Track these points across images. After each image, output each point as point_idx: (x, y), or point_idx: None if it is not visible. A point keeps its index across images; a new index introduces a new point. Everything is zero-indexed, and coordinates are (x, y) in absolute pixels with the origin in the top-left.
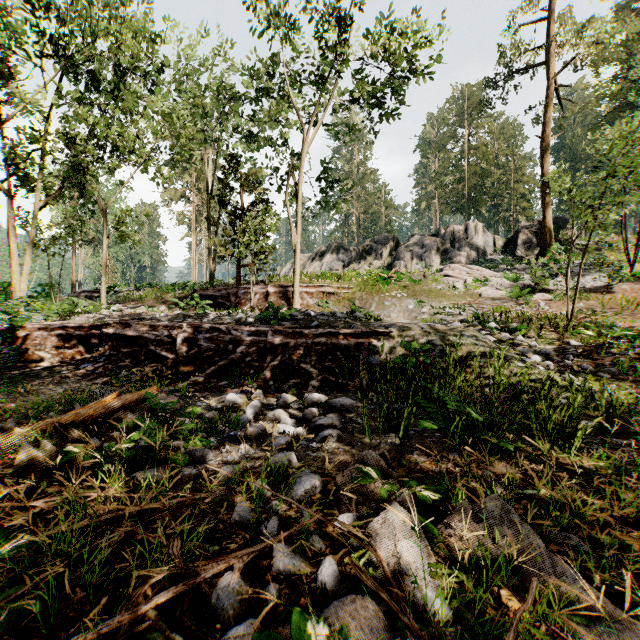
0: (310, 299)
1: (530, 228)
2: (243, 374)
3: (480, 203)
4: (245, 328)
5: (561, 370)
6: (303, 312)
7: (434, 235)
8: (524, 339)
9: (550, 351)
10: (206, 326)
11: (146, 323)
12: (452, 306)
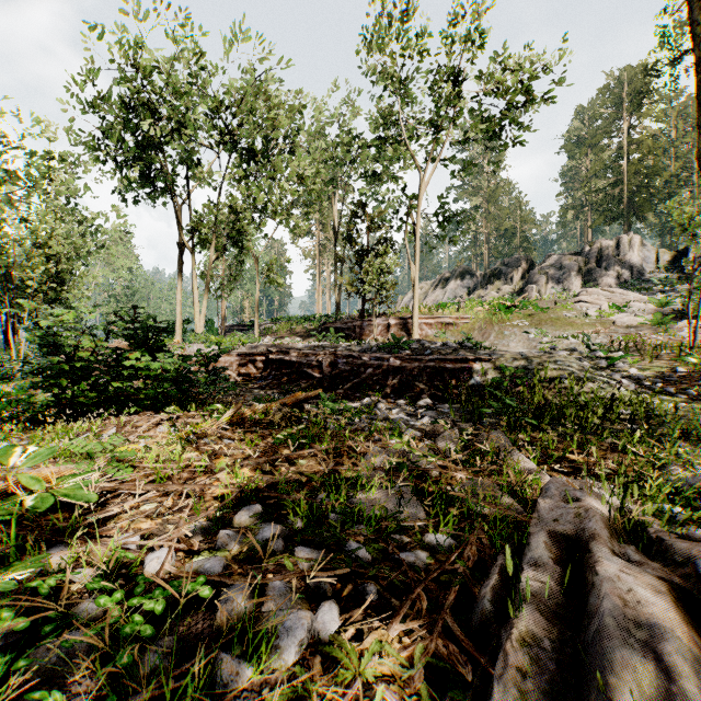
0: (429, 330)
1: None
2: (371, 389)
3: (644, 208)
4: (372, 355)
5: (643, 391)
6: (419, 342)
7: (577, 253)
8: (624, 366)
9: (641, 376)
10: (343, 353)
11: (299, 351)
12: (576, 335)
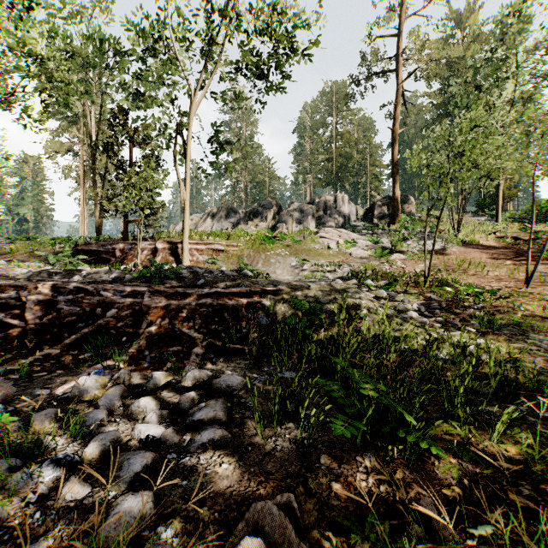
0: (200, 256)
1: (383, 201)
2: (113, 342)
3: (345, 179)
4: (118, 288)
5: (434, 325)
6: (190, 269)
7: (310, 203)
8: (397, 295)
9: (421, 307)
10: (69, 286)
11: None
12: (329, 264)
